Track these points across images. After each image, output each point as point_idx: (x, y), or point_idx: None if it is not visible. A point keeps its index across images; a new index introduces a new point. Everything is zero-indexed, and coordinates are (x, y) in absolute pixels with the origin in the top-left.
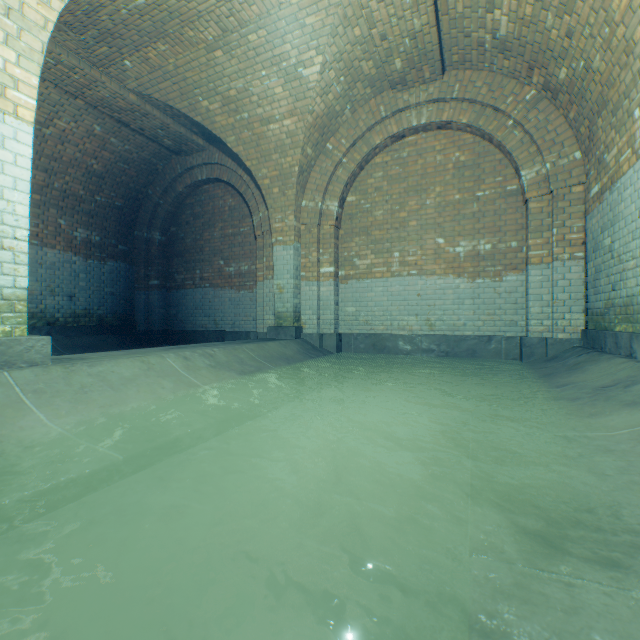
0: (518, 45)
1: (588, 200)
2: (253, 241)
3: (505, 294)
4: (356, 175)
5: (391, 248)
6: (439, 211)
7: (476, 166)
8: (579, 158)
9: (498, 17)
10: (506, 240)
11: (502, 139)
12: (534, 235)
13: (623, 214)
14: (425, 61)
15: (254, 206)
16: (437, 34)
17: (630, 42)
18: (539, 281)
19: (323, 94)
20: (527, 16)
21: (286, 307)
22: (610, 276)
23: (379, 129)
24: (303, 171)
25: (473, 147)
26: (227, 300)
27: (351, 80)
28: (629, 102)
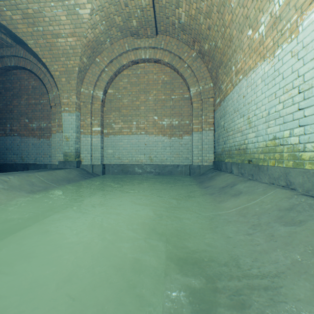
0: (189, 29)
1: (215, 105)
2: (49, 109)
3: (184, 145)
4: (113, 79)
5: (132, 119)
6: (155, 103)
7: (172, 83)
8: (212, 86)
9: (181, 12)
10: (184, 120)
11: (182, 72)
12: (195, 118)
13: (228, 111)
14: (148, 25)
15: (50, 87)
16: (153, 12)
17: (231, 36)
18: (197, 139)
19: (93, 28)
20: (193, 15)
21: (71, 149)
22: (223, 138)
23: (125, 56)
24: (81, 71)
25: (170, 74)
26: (31, 144)
27: (109, 25)
28: (231, 63)
